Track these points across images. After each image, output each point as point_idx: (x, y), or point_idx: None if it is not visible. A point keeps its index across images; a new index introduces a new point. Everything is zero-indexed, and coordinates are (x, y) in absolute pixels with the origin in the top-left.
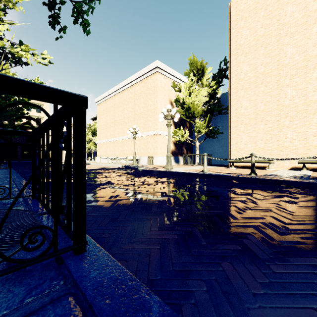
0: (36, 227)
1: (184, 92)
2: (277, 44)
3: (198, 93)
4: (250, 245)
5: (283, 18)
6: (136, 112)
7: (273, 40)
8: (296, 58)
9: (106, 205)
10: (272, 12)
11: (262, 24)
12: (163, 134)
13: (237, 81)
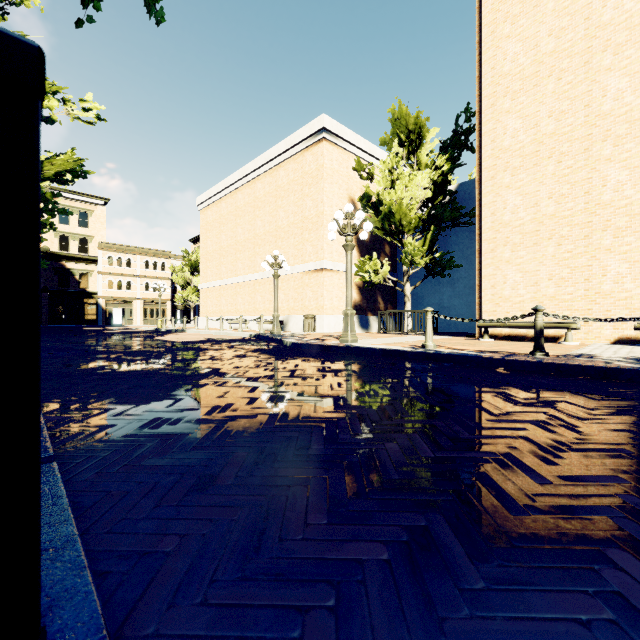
0: None
1: (381, 180)
2: (584, 70)
3: (410, 181)
4: (635, 597)
5: (599, 12)
6: (280, 224)
7: (575, 63)
8: (628, 99)
9: (195, 433)
10: (573, 0)
11: (550, 28)
12: (336, 270)
13: (496, 154)
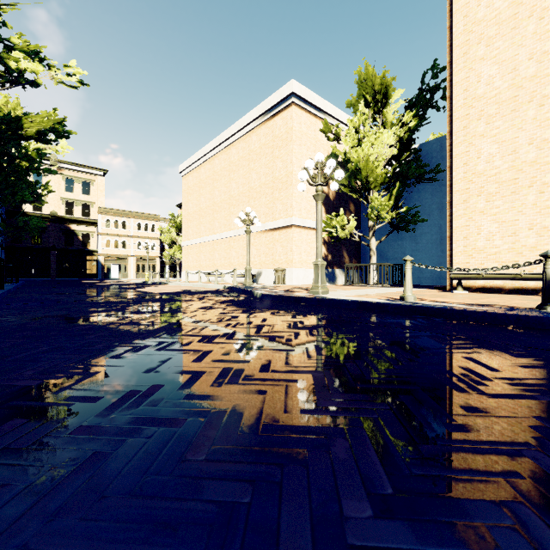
0: None
1: (348, 139)
2: None
3: (376, 139)
4: None
5: None
6: (252, 185)
7: None
8: None
9: (39, 478)
10: None
11: None
12: (305, 226)
13: (469, 103)
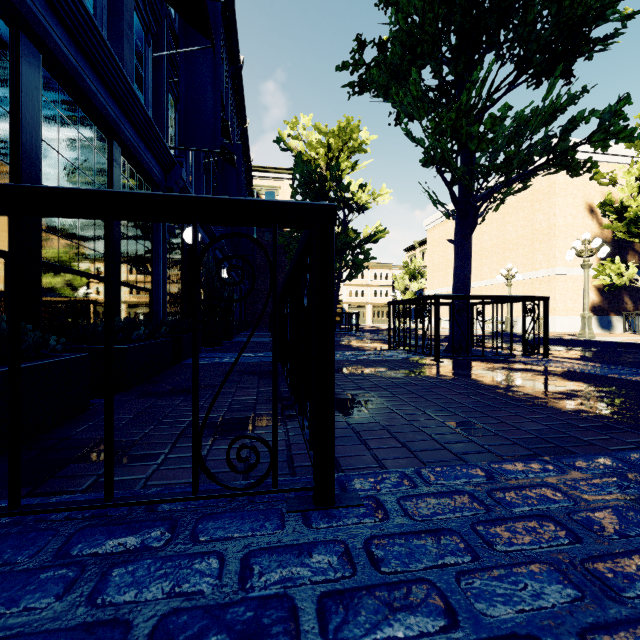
0: (534, 343)
1: (625, 187)
2: None
3: None
4: None
5: None
6: (508, 237)
7: None
8: None
9: None
10: None
11: None
12: (570, 274)
13: None
